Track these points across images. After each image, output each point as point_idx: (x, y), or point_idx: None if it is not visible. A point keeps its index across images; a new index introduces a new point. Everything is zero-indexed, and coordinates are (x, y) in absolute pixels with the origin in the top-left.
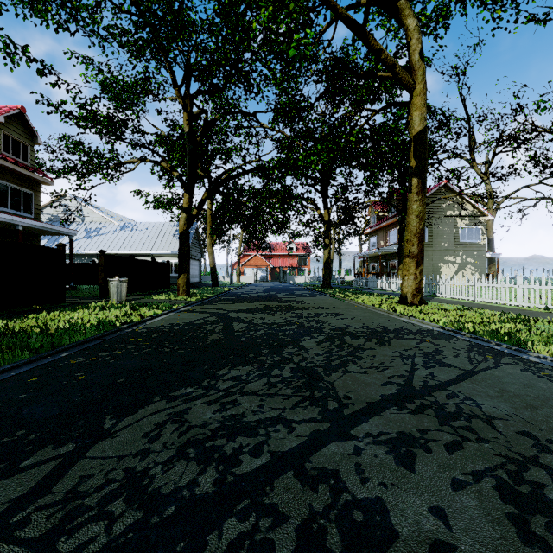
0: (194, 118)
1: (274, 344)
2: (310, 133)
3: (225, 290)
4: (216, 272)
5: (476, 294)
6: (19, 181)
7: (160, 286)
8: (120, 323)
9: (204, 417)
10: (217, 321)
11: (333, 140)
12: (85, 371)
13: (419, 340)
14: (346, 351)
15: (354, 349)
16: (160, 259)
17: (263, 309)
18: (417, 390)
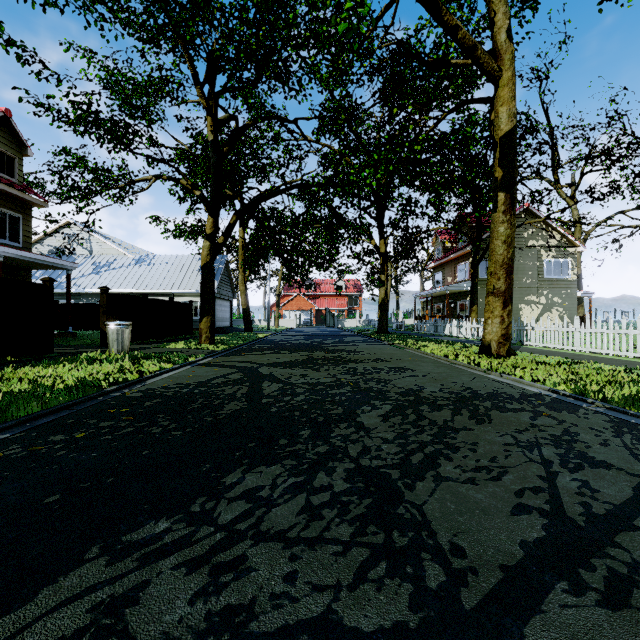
0: (221, 124)
1: (318, 419)
2: (363, 146)
3: (260, 337)
4: (249, 315)
5: (578, 342)
6: (3, 202)
7: (180, 331)
8: (107, 384)
9: (167, 618)
10: (241, 380)
11: (394, 149)
12: (5, 475)
13: (532, 413)
14: (429, 433)
15: (441, 430)
16: (182, 299)
17: (305, 362)
18: (583, 530)
